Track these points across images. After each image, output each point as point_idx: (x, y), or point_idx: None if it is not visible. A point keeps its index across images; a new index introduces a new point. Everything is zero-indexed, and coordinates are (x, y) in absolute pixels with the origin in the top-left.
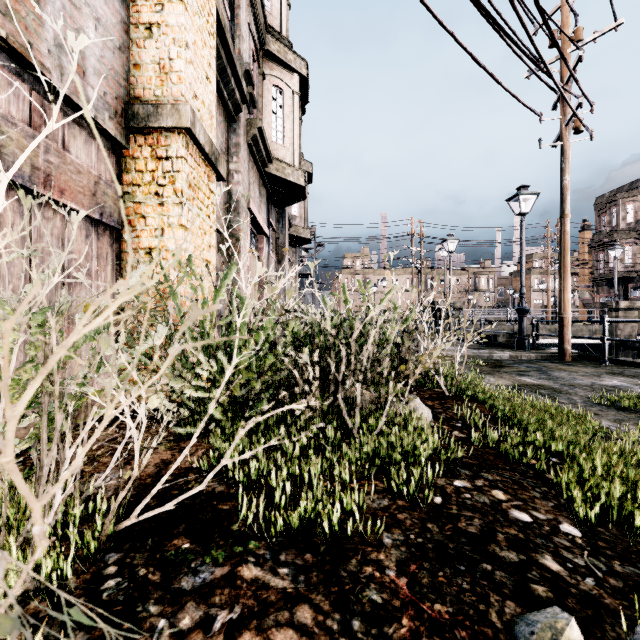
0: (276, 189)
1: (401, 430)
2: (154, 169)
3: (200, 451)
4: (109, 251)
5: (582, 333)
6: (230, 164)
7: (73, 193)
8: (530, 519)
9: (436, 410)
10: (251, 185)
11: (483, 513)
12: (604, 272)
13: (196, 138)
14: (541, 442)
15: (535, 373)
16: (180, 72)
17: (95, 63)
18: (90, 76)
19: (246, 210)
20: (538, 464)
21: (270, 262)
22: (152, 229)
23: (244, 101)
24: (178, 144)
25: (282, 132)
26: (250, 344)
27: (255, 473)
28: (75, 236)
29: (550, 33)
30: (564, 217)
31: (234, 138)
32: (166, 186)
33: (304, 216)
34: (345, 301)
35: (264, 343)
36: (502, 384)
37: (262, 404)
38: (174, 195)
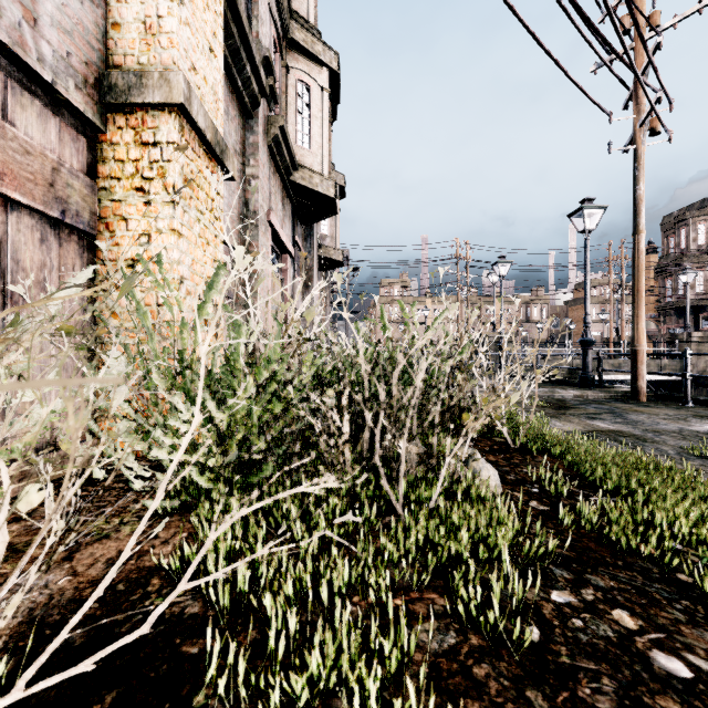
0: (302, 202)
1: (465, 507)
2: (138, 158)
3: (179, 536)
4: (77, 262)
5: (649, 368)
6: (246, 168)
7: (17, 180)
8: (689, 672)
9: (502, 468)
10: (272, 195)
11: (612, 662)
12: (672, 300)
13: (193, 119)
14: (658, 520)
15: (608, 416)
16: (171, 33)
17: (53, 11)
18: (45, 27)
19: (266, 224)
20: (666, 559)
21: (296, 287)
22: (136, 235)
23: (263, 93)
24: (169, 126)
25: (309, 135)
26: (248, 384)
27: (246, 586)
28: (23, 239)
29: (629, 8)
30: (638, 233)
31: (251, 137)
32: (154, 180)
33: (335, 235)
34: (383, 328)
35: (270, 382)
36: (572, 430)
37: (268, 468)
38: (164, 191)
